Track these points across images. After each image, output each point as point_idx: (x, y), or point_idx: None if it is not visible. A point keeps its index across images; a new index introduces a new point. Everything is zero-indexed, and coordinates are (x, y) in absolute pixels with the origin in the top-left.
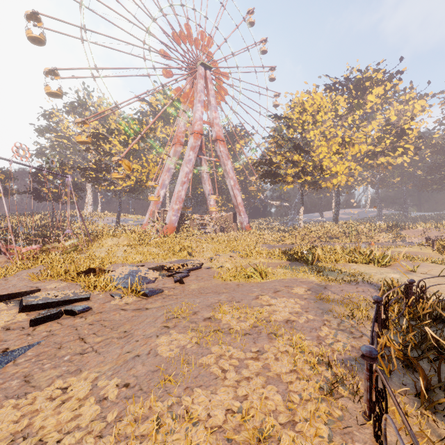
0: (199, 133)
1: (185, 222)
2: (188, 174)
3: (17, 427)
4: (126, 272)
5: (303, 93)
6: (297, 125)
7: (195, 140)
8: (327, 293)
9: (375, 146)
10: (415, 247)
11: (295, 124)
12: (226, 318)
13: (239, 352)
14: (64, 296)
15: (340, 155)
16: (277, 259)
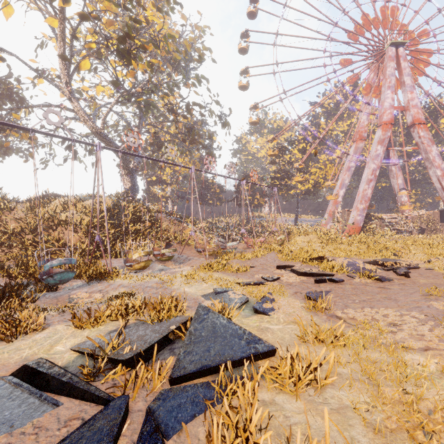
0: (388, 123)
1: (369, 222)
2: (375, 170)
3: (367, 318)
4: (345, 262)
5: None
6: None
7: (384, 132)
8: None
9: None
10: None
11: None
12: None
13: None
14: (316, 271)
15: None
16: None
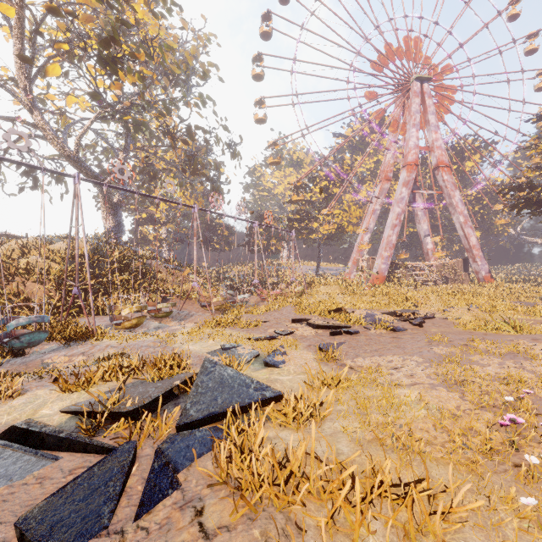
0: (413, 164)
1: (394, 271)
2: (400, 215)
3: (374, 365)
4: (364, 314)
5: None
6: None
7: (409, 173)
8: None
9: None
10: None
11: None
12: (481, 346)
13: (498, 360)
14: (333, 324)
15: None
16: (539, 316)
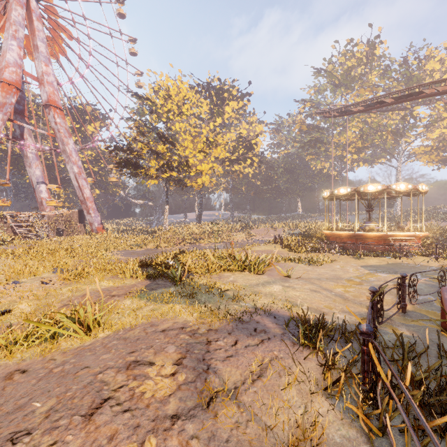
0: (13, 84)
1: None
2: None
3: None
4: None
5: (168, 77)
6: (161, 112)
7: (5, 93)
8: (216, 361)
9: (232, 153)
10: (268, 246)
11: (160, 110)
12: None
13: None
14: None
15: (204, 155)
16: (129, 277)
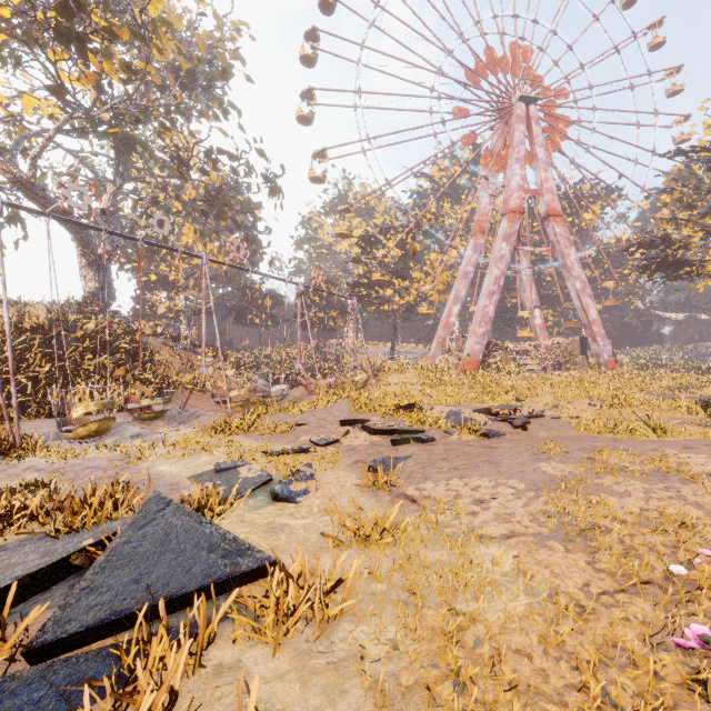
0: (516, 211)
1: (492, 354)
2: (499, 278)
3: (450, 494)
4: (446, 412)
5: None
6: None
7: (510, 223)
8: None
9: None
10: None
11: None
12: (613, 460)
13: (642, 484)
14: (399, 427)
15: None
16: (684, 413)
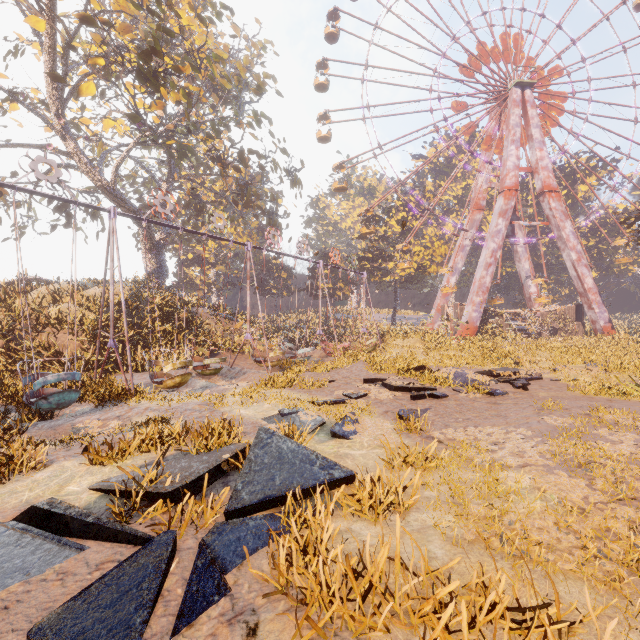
0: (512, 189)
1: (488, 321)
2: (496, 251)
3: (469, 438)
4: (453, 373)
5: None
6: None
7: (506, 200)
8: None
9: None
10: None
11: None
12: (608, 416)
13: (633, 435)
14: (414, 385)
15: None
16: None
